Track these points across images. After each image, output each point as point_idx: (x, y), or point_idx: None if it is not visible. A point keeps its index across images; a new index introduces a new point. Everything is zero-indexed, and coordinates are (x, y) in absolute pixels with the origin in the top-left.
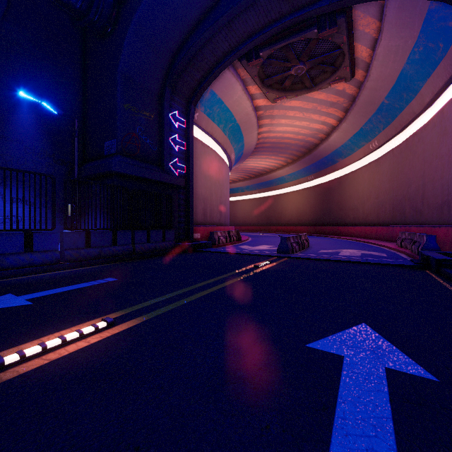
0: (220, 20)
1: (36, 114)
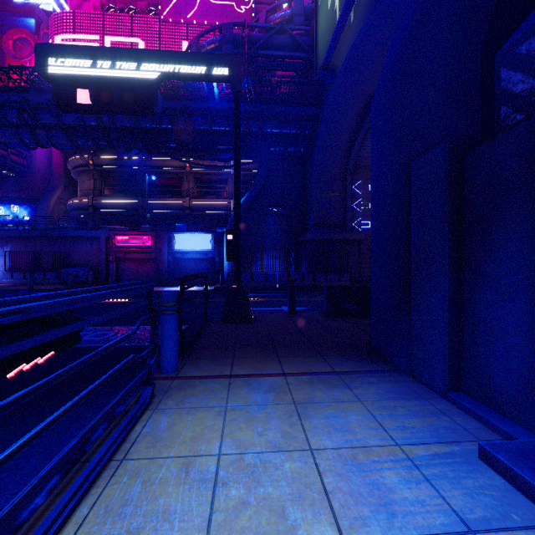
0: (369, 117)
1: (281, 212)
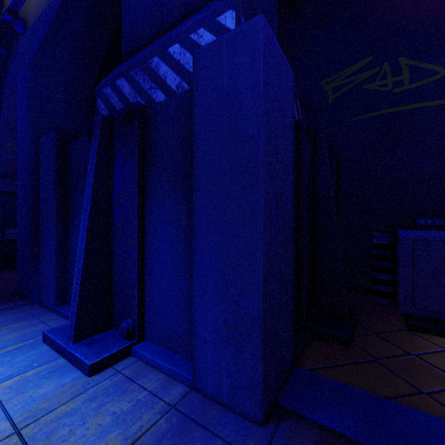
0: None
1: None
